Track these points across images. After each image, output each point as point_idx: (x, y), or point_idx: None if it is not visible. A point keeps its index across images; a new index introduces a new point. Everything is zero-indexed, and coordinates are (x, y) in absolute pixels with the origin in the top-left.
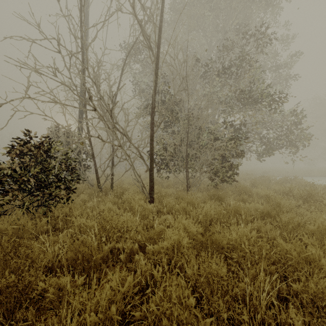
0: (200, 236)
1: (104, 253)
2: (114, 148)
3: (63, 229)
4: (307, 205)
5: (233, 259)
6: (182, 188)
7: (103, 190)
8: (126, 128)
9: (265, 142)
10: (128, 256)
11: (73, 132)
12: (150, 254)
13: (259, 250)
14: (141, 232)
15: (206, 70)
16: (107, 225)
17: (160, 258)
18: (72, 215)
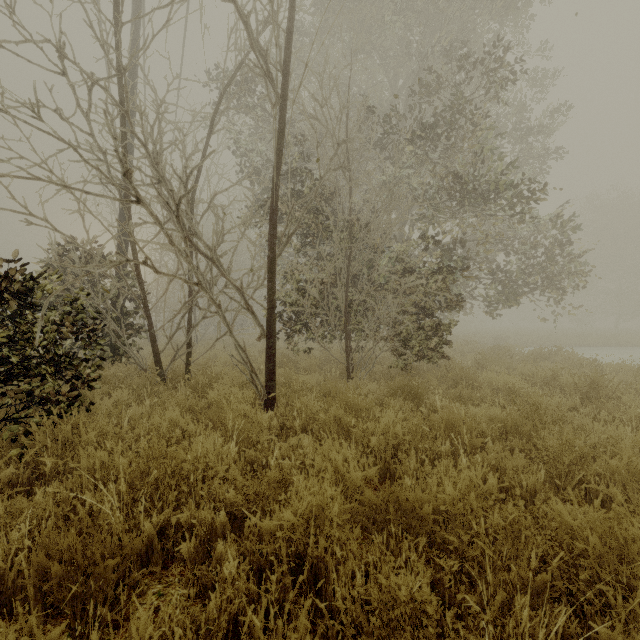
0: (371, 494)
1: (134, 546)
2: (193, 289)
3: (55, 477)
4: (591, 406)
5: (447, 543)
6: (338, 372)
7: (169, 379)
8: (215, 246)
9: (501, 280)
10: (201, 544)
11: (107, 255)
12: (251, 541)
13: (507, 527)
14: (237, 480)
15: (387, 130)
16: (155, 469)
17: (275, 550)
18: (80, 440)
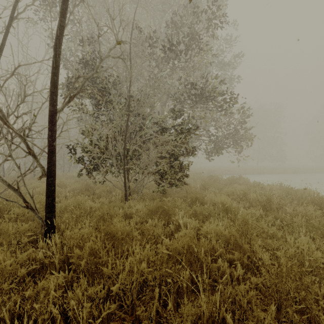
0: None
1: None
2: None
3: None
4: (271, 216)
5: None
6: (120, 196)
7: None
8: None
9: (213, 141)
10: None
11: None
12: None
13: None
14: None
15: (151, 44)
16: None
17: None
18: None
